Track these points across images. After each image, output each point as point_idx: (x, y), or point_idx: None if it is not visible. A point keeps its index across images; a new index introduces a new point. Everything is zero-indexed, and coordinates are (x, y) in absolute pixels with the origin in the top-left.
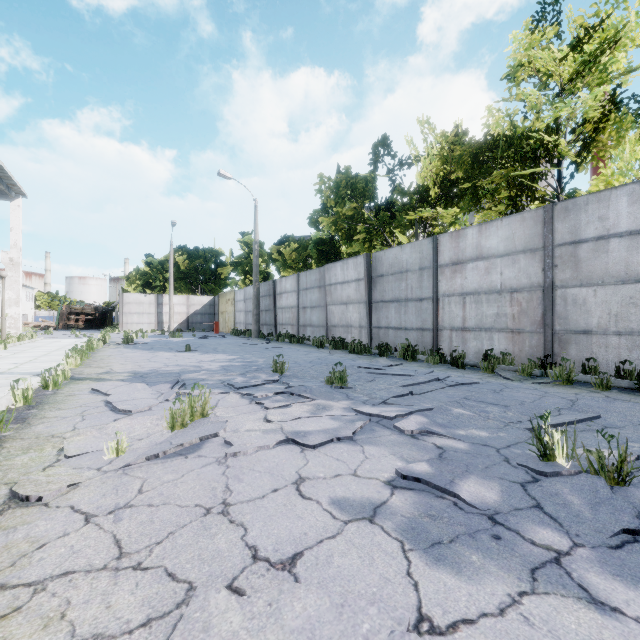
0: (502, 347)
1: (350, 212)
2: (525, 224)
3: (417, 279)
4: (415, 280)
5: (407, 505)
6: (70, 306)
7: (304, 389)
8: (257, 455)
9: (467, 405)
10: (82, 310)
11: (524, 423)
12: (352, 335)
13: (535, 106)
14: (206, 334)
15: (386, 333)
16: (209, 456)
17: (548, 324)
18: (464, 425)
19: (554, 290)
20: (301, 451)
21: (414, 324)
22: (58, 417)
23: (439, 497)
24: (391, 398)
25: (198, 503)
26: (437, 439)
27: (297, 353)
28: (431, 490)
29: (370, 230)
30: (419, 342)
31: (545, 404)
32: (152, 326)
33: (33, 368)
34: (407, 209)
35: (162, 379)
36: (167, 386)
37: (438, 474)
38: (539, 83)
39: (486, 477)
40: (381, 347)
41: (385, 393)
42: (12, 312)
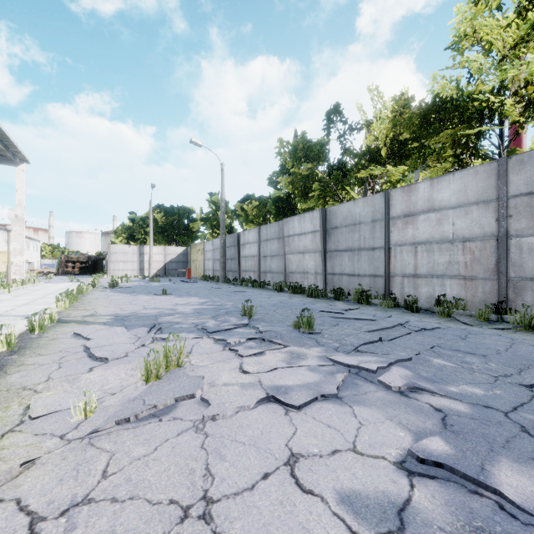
0: (454, 293)
1: (306, 172)
2: (478, 177)
3: (369, 230)
4: (368, 231)
5: (439, 507)
6: (68, 255)
7: (275, 334)
8: (238, 418)
9: (444, 354)
10: (77, 259)
11: (514, 377)
12: (308, 280)
13: (480, 70)
14: (180, 279)
15: (340, 279)
16: (185, 419)
17: (502, 271)
18: (452, 379)
19: (508, 239)
20: (285, 413)
21: (367, 271)
22: (36, 364)
23: (474, 493)
24: (362, 345)
25: (173, 497)
26: (430, 398)
27: (260, 297)
28: (458, 480)
29: (324, 187)
30: (371, 287)
31: (521, 353)
32: (135, 272)
33: (27, 310)
34: (358, 168)
35: (140, 322)
36: (144, 330)
37: (461, 456)
38: (482, 50)
39: (519, 460)
40: (336, 292)
41: (354, 339)
42: (17, 260)
